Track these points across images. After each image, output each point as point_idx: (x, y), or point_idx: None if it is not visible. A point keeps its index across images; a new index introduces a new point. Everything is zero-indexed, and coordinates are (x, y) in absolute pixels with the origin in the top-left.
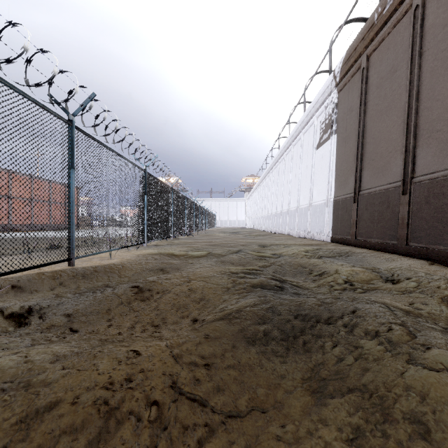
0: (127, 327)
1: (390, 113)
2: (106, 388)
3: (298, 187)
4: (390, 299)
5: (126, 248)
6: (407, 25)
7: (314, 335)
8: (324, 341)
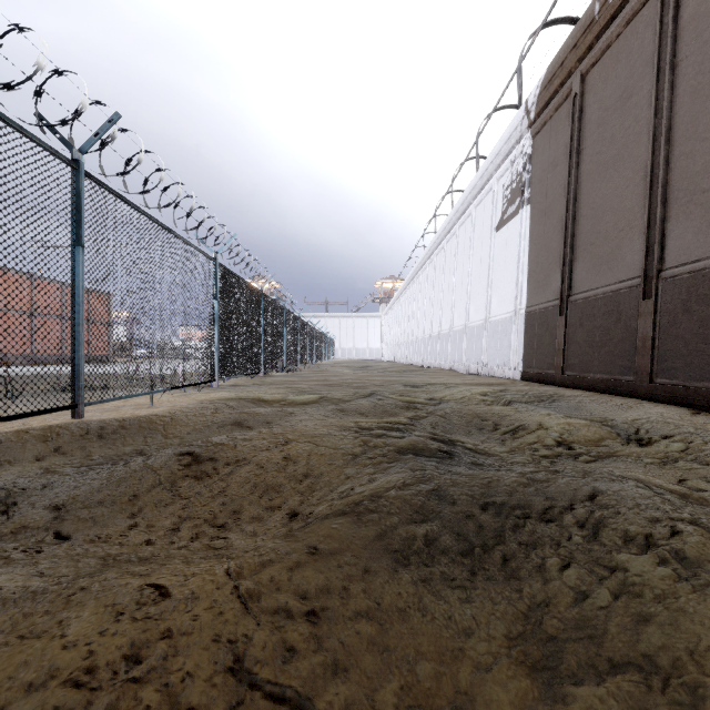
0: (165, 530)
1: (621, 166)
2: (75, 685)
3: (467, 294)
4: (642, 472)
5: (183, 390)
6: (649, 20)
7: (522, 544)
8: (543, 557)
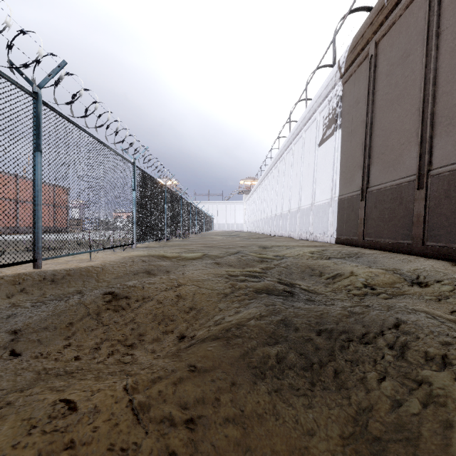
0: (90, 348)
1: (402, 102)
2: None
3: (299, 187)
4: (425, 306)
5: (113, 250)
6: (421, 4)
7: (348, 361)
8: (364, 371)
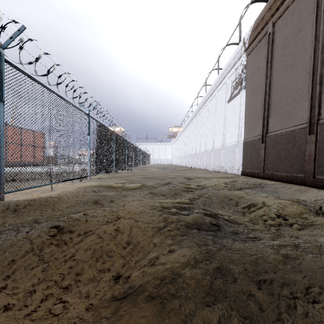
0: (24, 292)
1: (295, 67)
2: None
3: (213, 133)
4: None
5: (72, 180)
6: None
7: None
8: None
